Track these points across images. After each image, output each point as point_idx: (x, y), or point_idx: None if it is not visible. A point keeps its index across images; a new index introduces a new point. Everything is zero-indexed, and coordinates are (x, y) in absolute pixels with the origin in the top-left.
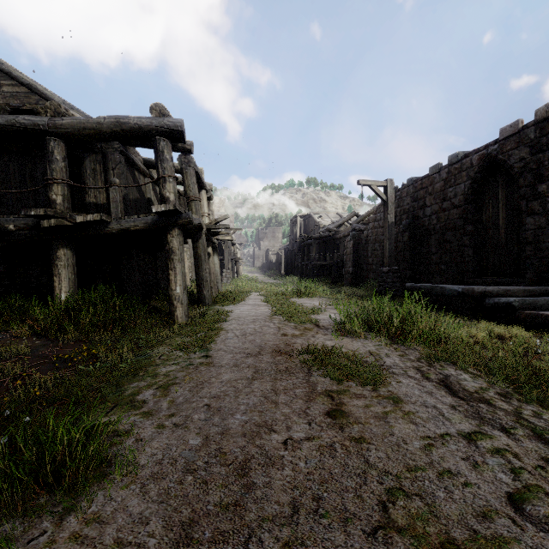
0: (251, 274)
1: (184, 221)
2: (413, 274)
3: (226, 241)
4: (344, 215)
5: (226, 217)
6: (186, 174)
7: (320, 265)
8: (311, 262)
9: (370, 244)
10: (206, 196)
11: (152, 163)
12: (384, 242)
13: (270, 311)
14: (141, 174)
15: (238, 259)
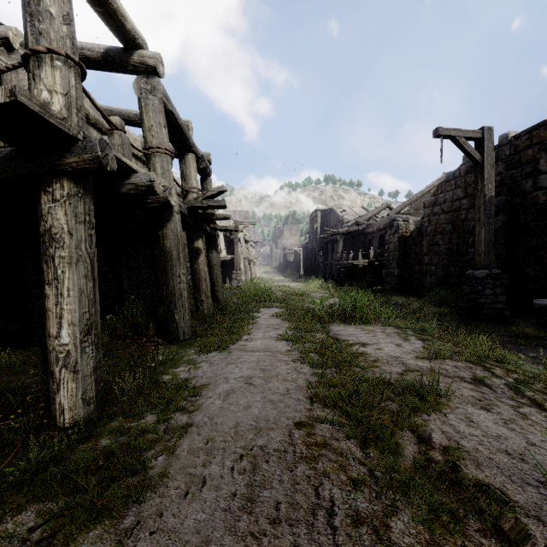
0: (268, 274)
1: (81, 160)
2: (510, 280)
3: (236, 237)
4: (370, 209)
5: (222, 189)
6: (146, 108)
7: (350, 265)
8: (337, 262)
9: (425, 236)
10: (195, 162)
11: (113, 113)
12: (476, 229)
13: (301, 389)
14: (93, 127)
15: (252, 258)
